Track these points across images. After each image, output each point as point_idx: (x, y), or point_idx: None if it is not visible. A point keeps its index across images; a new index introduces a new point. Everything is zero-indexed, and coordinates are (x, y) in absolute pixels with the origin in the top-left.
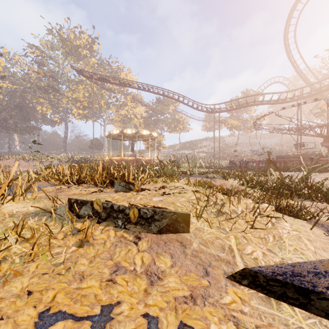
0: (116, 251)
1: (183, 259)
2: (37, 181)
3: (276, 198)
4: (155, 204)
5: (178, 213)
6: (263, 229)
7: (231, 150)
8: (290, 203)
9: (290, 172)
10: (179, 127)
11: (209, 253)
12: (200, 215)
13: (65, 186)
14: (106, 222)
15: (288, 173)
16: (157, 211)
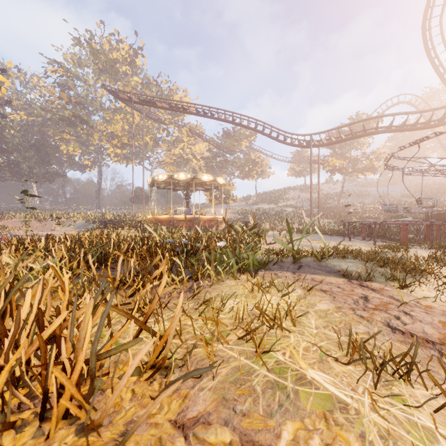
0: None
1: None
2: None
3: None
4: None
5: None
6: None
7: (331, 204)
8: None
9: None
10: (255, 171)
11: None
12: None
13: None
14: None
15: None
16: None
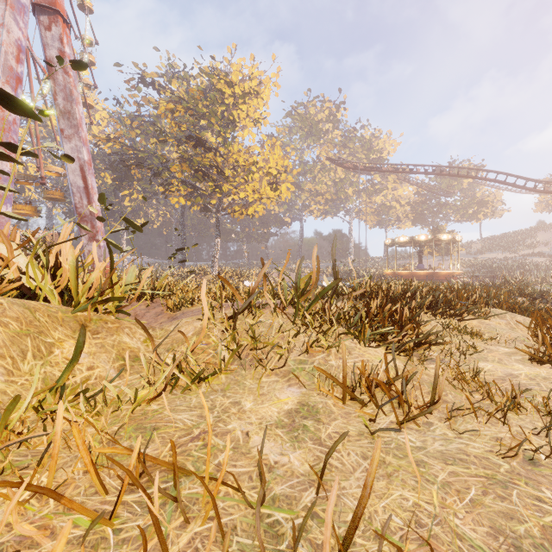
0: None
1: None
2: None
3: None
4: None
5: None
6: None
7: None
8: None
9: None
10: (483, 213)
11: None
12: None
13: None
14: None
15: None
16: None
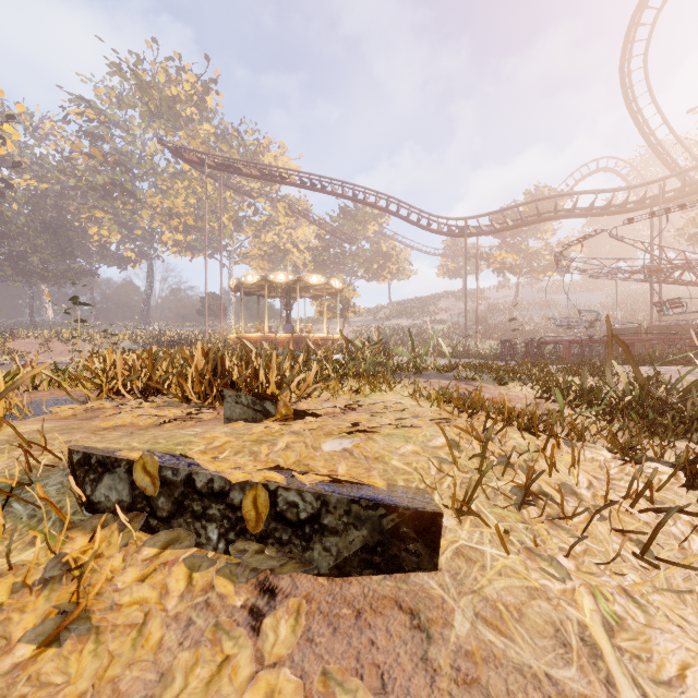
0: (175, 667)
1: (424, 697)
2: (58, 387)
3: (649, 436)
4: (329, 464)
5: (402, 509)
6: (695, 568)
7: (501, 319)
8: (683, 448)
9: (648, 367)
10: (388, 270)
11: (519, 667)
12: (467, 505)
13: (108, 403)
14: (168, 532)
15: (645, 369)
16: (330, 501)
